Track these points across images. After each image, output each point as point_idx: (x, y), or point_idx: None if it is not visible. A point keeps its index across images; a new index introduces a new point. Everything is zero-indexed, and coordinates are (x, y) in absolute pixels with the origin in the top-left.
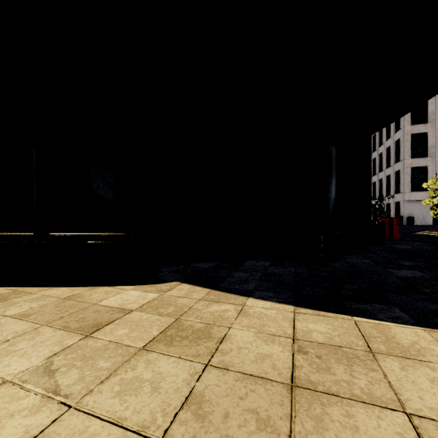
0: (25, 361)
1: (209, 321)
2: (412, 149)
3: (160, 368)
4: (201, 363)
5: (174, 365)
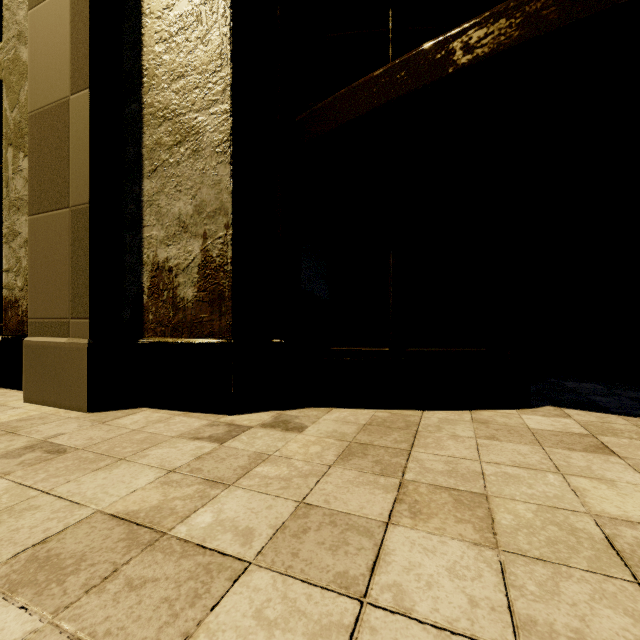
0: (625, 474)
1: None
2: None
3: None
4: None
5: None
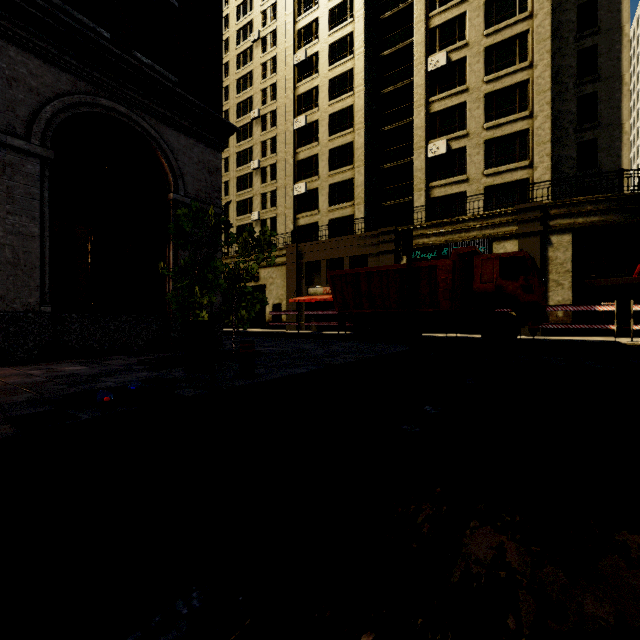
0: None
1: None
2: None
3: None
4: None
5: None
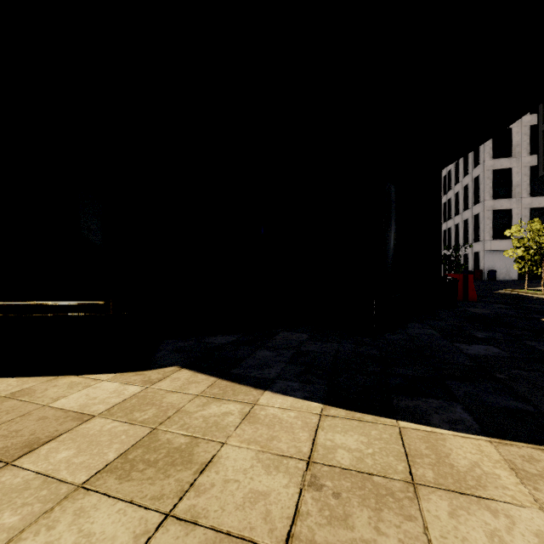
0: None
1: (197, 434)
2: (494, 188)
3: (93, 525)
4: (159, 513)
5: (117, 518)
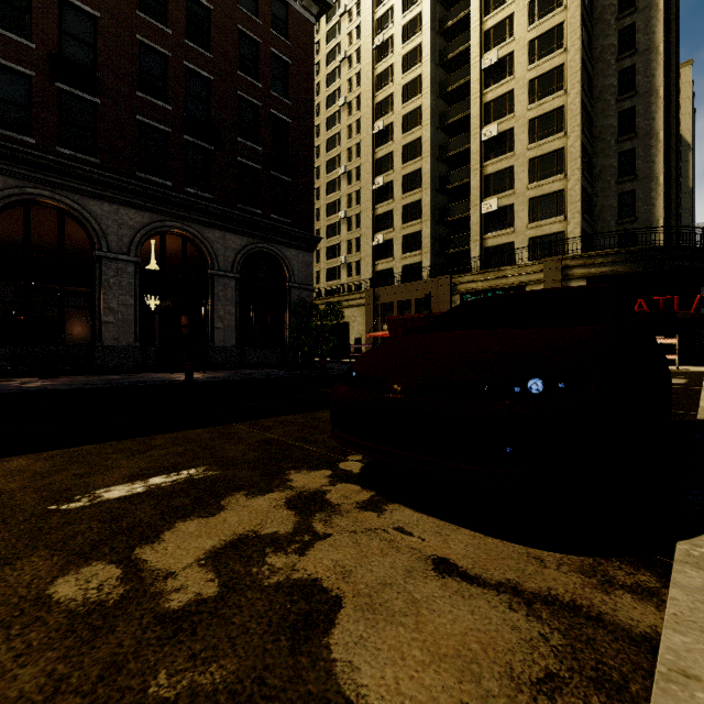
0: None
1: None
2: None
3: None
4: None
5: None
